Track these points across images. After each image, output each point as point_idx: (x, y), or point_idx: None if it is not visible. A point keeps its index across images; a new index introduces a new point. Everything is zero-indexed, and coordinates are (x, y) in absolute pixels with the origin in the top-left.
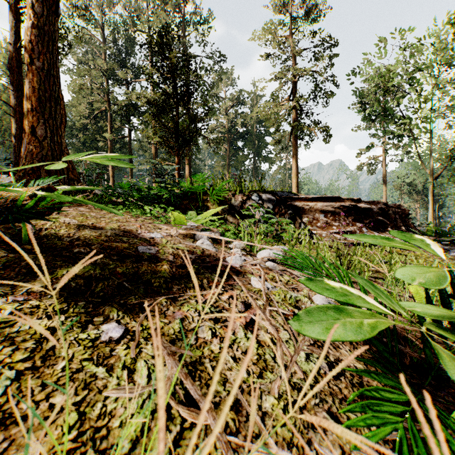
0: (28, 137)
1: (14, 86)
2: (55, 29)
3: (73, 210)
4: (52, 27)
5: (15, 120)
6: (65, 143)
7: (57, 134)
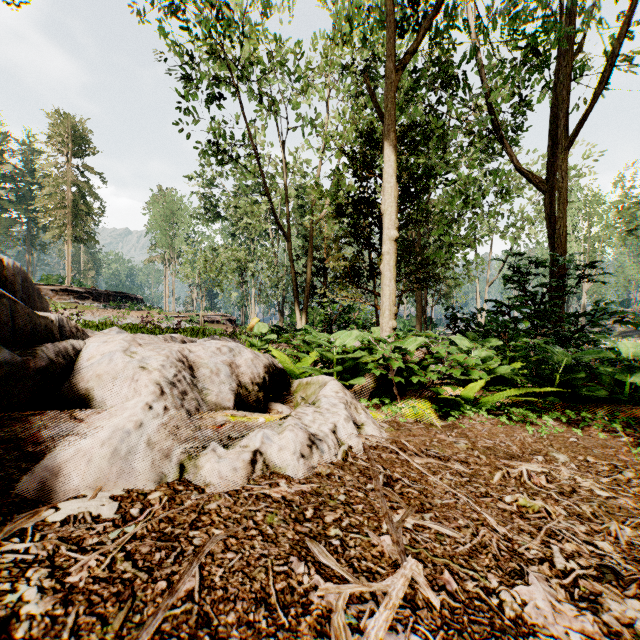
0: None
1: None
2: None
3: None
4: None
5: None
6: None
7: None
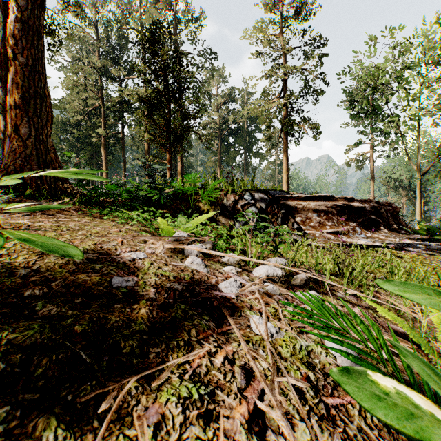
0: (11, 136)
1: (3, 82)
2: (40, 23)
3: (49, 221)
4: (37, 21)
5: (3, 117)
6: (51, 141)
7: (43, 133)
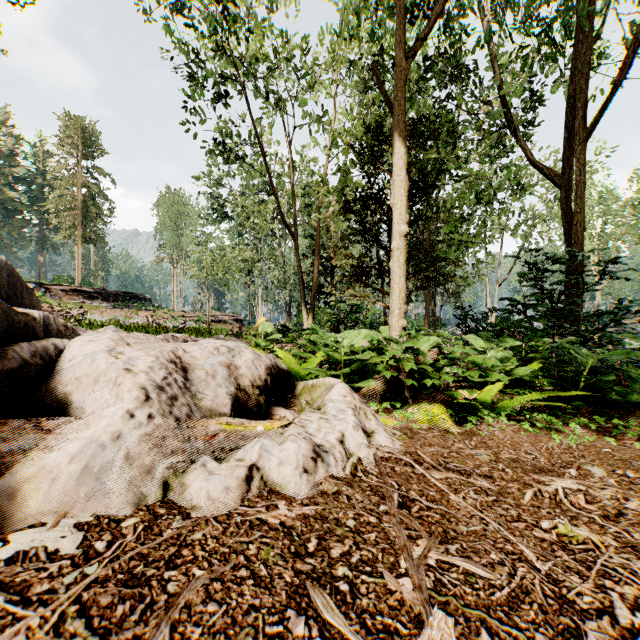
0: None
1: None
2: None
3: None
4: None
5: None
6: None
7: None
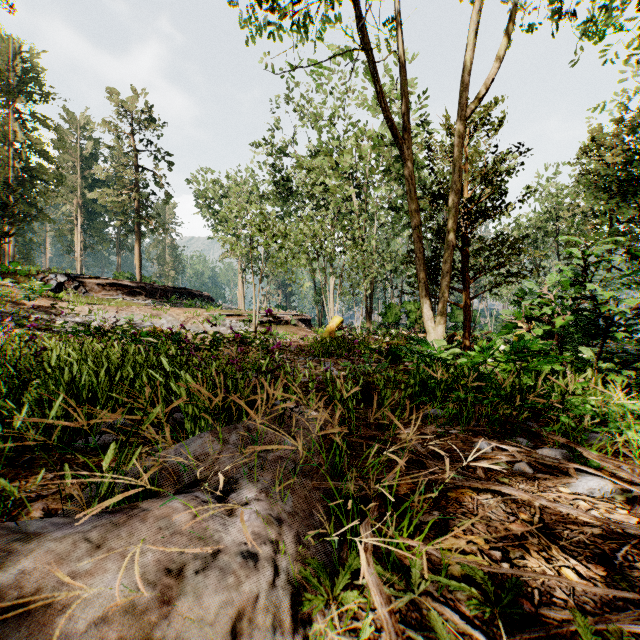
0: None
1: None
2: None
3: None
4: None
5: None
6: None
7: None
